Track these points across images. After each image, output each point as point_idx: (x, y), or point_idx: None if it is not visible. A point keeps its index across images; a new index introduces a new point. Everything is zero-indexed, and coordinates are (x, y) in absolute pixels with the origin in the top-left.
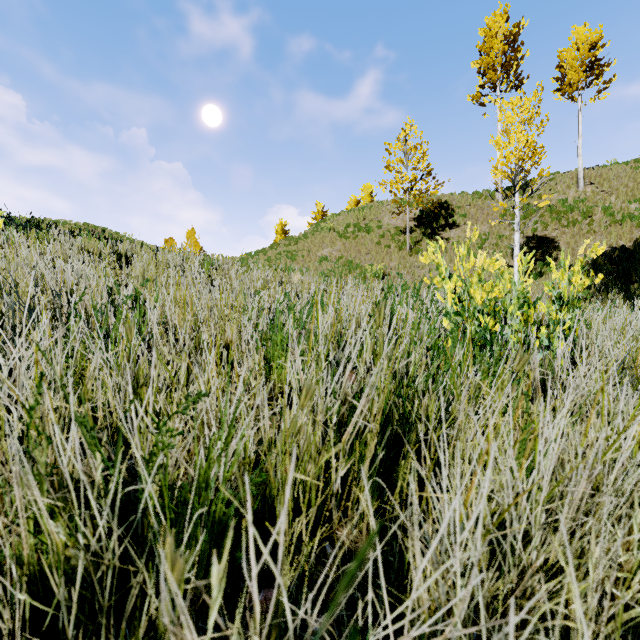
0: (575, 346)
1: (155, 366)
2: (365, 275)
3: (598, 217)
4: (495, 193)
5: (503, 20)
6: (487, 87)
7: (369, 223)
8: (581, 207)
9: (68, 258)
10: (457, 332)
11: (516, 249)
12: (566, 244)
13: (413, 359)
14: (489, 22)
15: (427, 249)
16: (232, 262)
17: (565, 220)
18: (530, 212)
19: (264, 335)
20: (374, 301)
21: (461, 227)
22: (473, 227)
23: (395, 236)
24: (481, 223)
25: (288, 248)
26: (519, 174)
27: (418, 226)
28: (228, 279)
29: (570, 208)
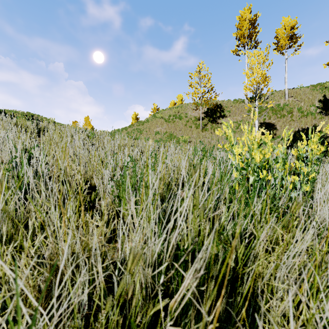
0: (313, 188)
1: (32, 209)
2: (179, 141)
3: (295, 113)
4: (244, 100)
5: (248, 12)
6: (240, 46)
7: (181, 114)
8: (287, 108)
9: (6, 130)
10: (243, 180)
11: (256, 129)
12: (280, 126)
13: (224, 209)
14: (241, 13)
15: (211, 128)
16: (106, 134)
17: (279, 114)
18: (262, 110)
19: (117, 181)
20: (187, 158)
21: (228, 117)
22: (234, 117)
23: (194, 121)
24: (238, 115)
25: (138, 127)
26: (258, 90)
27: (206, 116)
28: (102, 143)
29: (281, 108)
